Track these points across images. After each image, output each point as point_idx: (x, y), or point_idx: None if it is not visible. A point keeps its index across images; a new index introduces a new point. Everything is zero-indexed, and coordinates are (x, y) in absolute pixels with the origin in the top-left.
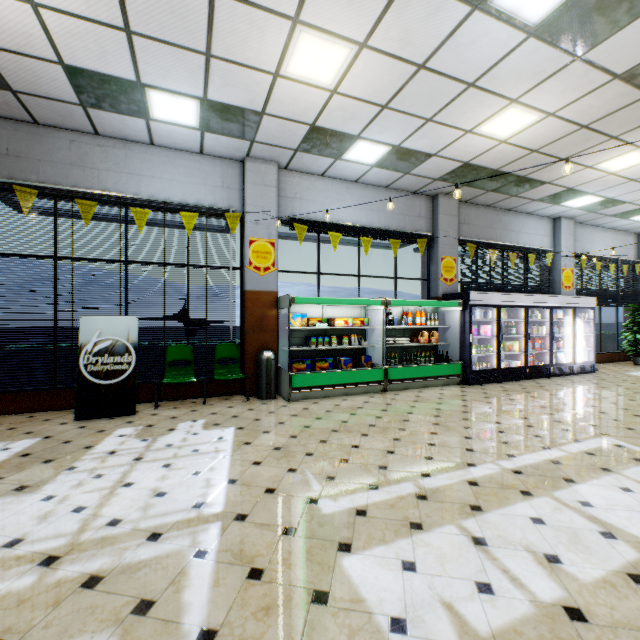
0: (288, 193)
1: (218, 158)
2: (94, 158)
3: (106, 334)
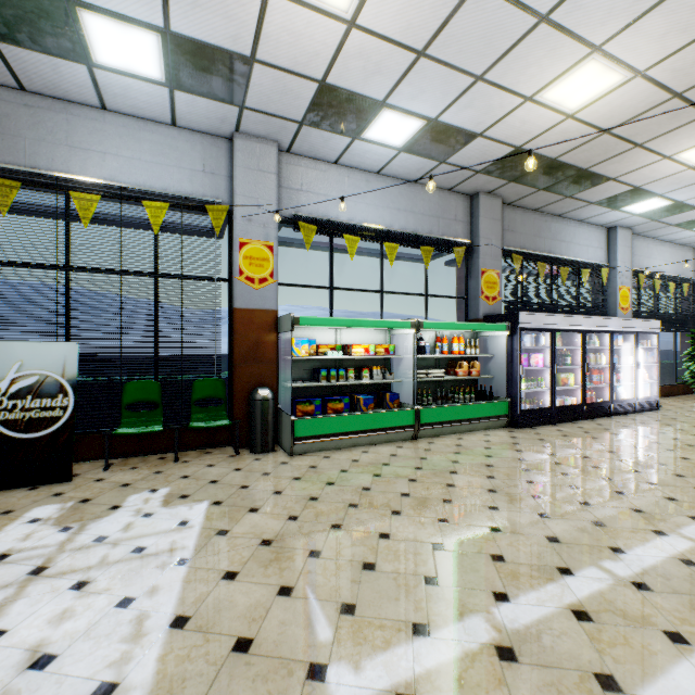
0: (292, 184)
1: (198, 133)
2: (18, 122)
3: (30, 367)
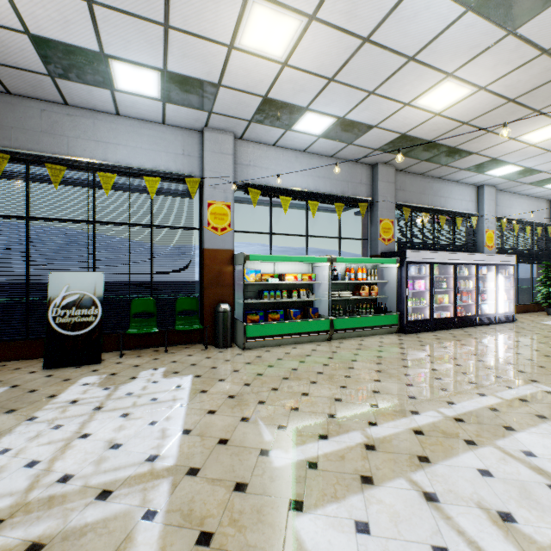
0: (243, 161)
1: (179, 128)
2: (64, 126)
3: (74, 288)
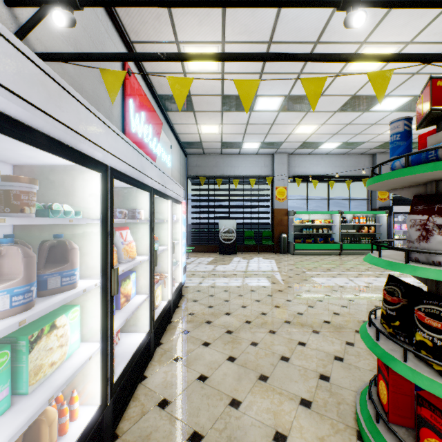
0: (292, 164)
1: (262, 155)
2: (220, 163)
3: (226, 226)
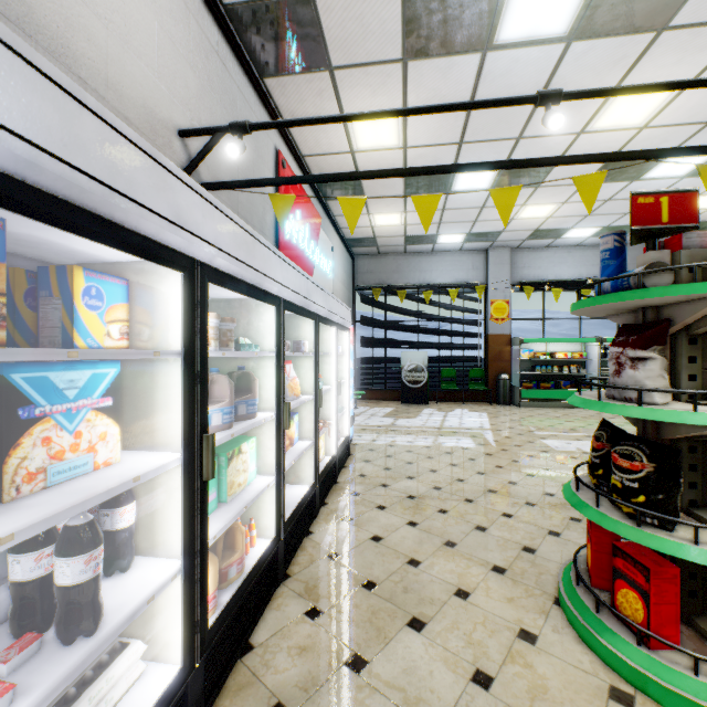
0: (518, 265)
1: (470, 251)
2: (403, 266)
3: (413, 361)
